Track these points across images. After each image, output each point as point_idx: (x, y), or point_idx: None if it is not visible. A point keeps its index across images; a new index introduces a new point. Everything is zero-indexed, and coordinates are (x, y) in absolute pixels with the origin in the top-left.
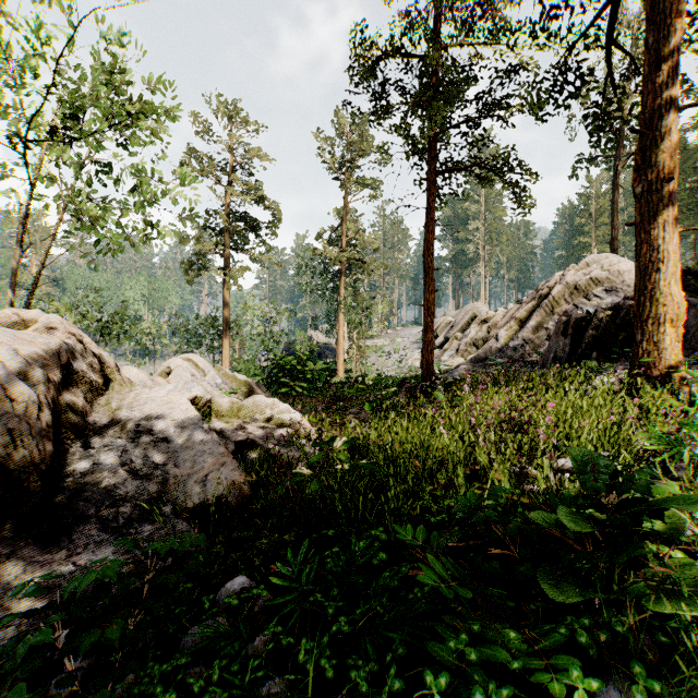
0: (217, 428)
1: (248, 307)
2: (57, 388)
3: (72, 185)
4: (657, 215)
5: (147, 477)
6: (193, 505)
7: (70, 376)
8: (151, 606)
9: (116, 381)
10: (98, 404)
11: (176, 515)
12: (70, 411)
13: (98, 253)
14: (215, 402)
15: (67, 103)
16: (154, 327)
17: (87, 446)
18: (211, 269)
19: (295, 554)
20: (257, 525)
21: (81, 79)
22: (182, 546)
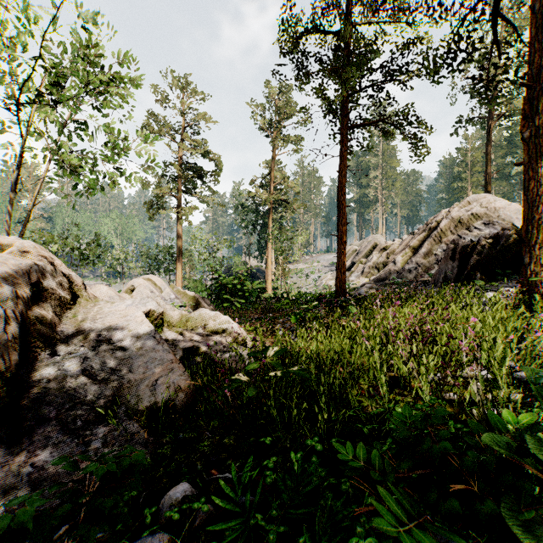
0: (168, 336)
1: (196, 237)
2: (27, 304)
3: (55, 140)
4: (542, 155)
5: (105, 381)
6: (144, 407)
7: (41, 293)
8: (85, 534)
9: (83, 297)
10: (66, 316)
11: (128, 417)
12: (39, 323)
13: (77, 194)
14: (167, 315)
15: (50, 73)
16: (123, 254)
17: (54, 354)
18: (167, 208)
19: (234, 459)
20: (201, 425)
21: (62, 54)
22: (122, 466)
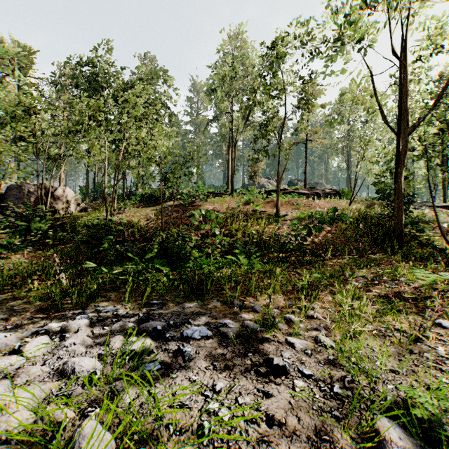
0: None
1: None
2: None
3: None
4: None
5: None
6: None
7: None
8: None
9: None
10: None
11: None
12: None
13: None
14: None
15: None
16: None
17: None
18: None
19: None
20: None
21: None
22: None
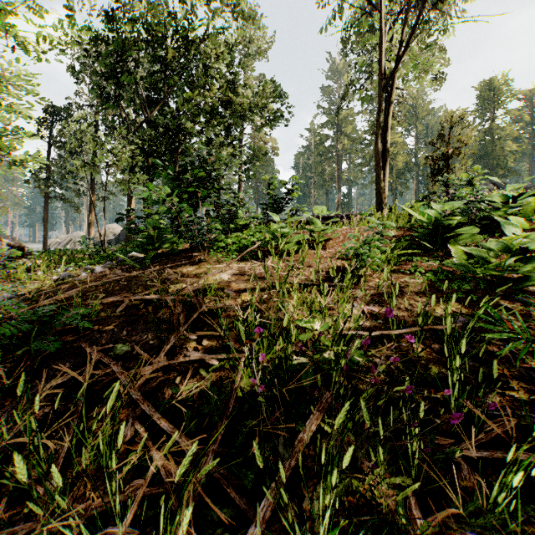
0: None
1: None
2: None
3: None
4: (90, 227)
5: None
6: None
7: None
8: None
9: None
10: None
11: None
12: None
13: None
14: None
15: None
16: None
17: None
18: None
19: None
20: None
21: None
22: None
